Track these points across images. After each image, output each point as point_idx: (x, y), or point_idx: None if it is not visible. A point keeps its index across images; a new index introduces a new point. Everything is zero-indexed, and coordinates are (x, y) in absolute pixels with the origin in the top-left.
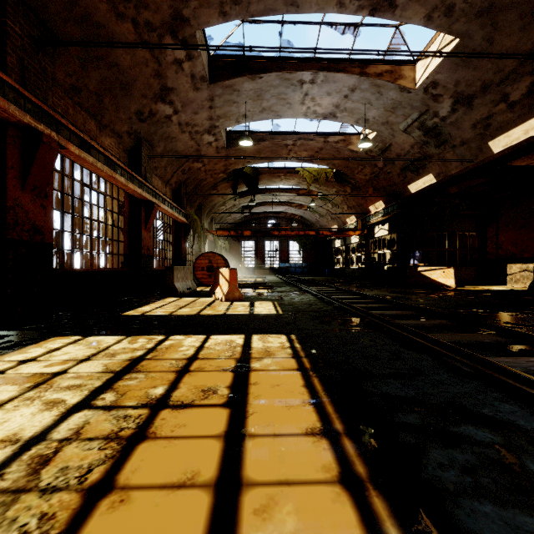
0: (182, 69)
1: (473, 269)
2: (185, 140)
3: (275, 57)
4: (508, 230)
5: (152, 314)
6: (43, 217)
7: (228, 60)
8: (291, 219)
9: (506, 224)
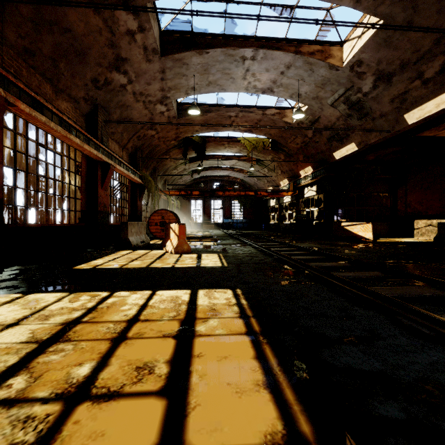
0: (134, 40)
1: (386, 224)
2: (140, 109)
3: (220, 34)
4: (415, 192)
5: (103, 267)
6: None
7: (177, 35)
8: (233, 182)
9: (414, 186)
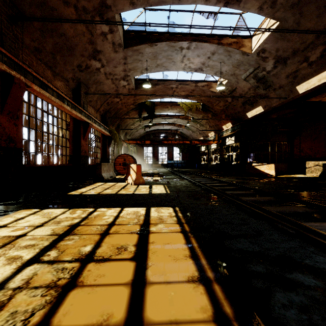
0: (106, 39)
1: (285, 165)
2: (109, 84)
3: (165, 32)
4: (307, 141)
5: (87, 193)
6: (15, 131)
7: (135, 34)
8: (175, 134)
9: (306, 137)
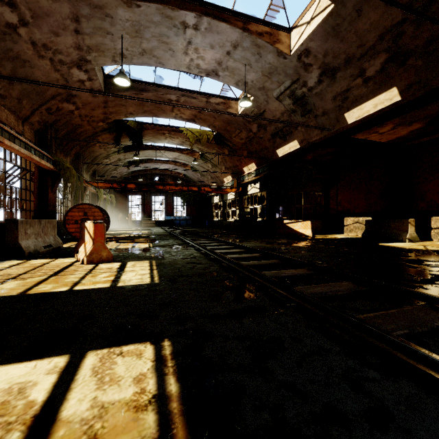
0: None
1: (321, 222)
2: (46, 69)
3: None
4: (345, 191)
5: None
6: None
7: None
8: (176, 177)
9: (344, 186)
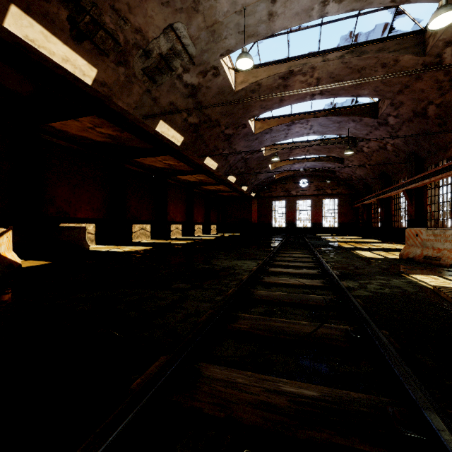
0: None
1: None
2: None
3: None
4: None
5: None
6: None
7: None
8: None
9: None
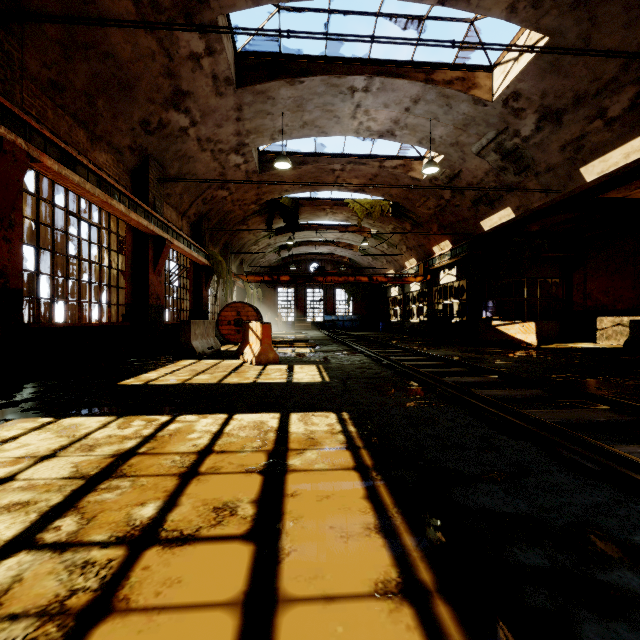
0: (200, 67)
1: (557, 323)
2: (206, 161)
3: (320, 56)
4: (598, 276)
5: (158, 383)
6: (7, 254)
7: (260, 59)
8: (338, 263)
9: (596, 268)
